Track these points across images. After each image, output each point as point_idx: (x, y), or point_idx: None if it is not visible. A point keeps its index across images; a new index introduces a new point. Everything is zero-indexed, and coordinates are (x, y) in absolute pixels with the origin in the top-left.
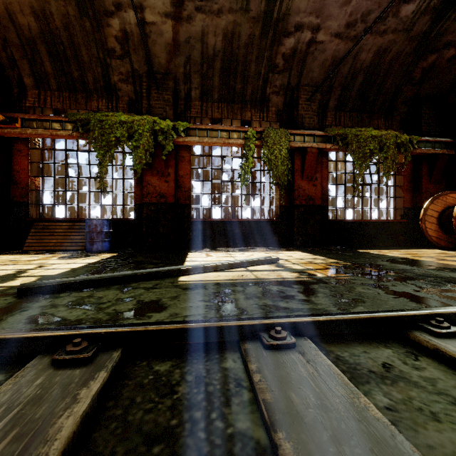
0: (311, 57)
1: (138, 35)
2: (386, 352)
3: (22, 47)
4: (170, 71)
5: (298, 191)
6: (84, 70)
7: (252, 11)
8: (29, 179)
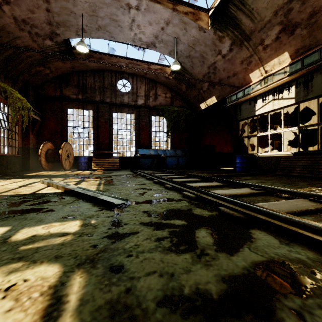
0: None
1: None
2: None
3: None
4: None
5: None
6: None
7: None
8: None
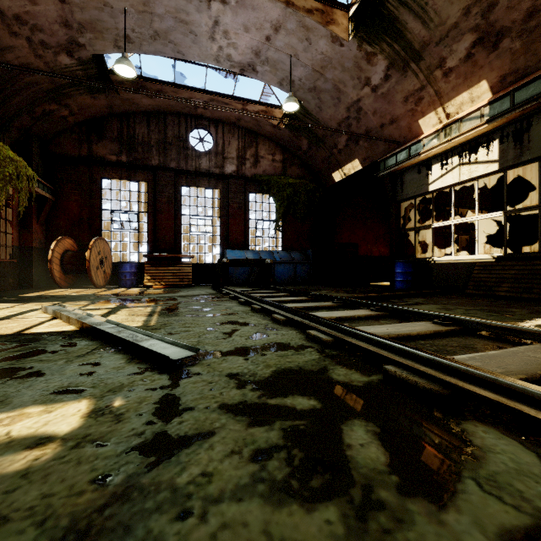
0: None
1: None
2: None
3: None
4: None
5: None
6: None
7: None
8: None
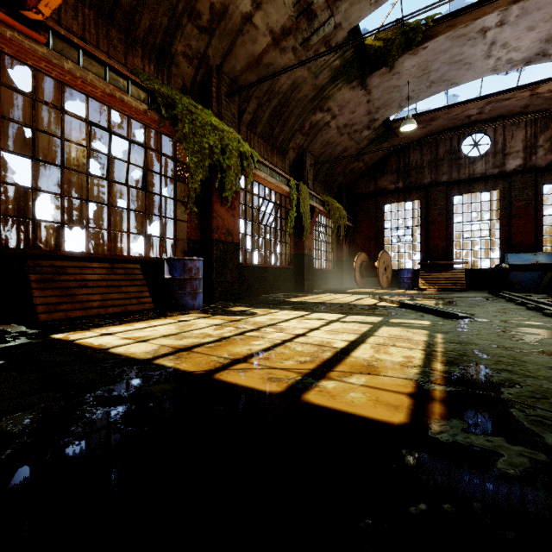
0: (321, 133)
1: (235, 23)
2: None
3: None
4: (238, 81)
5: (306, 242)
6: (142, 4)
7: (318, 80)
8: None
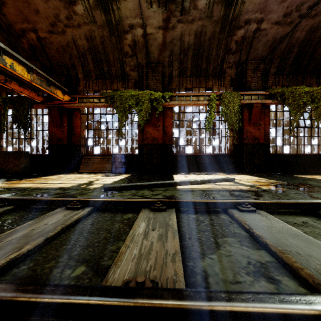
0: (256, 40)
1: (142, 42)
2: (305, 218)
3: (79, 57)
4: (160, 61)
5: (246, 134)
6: (110, 66)
7: (214, 17)
8: (81, 131)
